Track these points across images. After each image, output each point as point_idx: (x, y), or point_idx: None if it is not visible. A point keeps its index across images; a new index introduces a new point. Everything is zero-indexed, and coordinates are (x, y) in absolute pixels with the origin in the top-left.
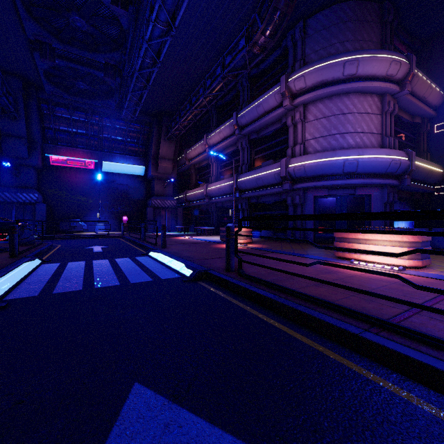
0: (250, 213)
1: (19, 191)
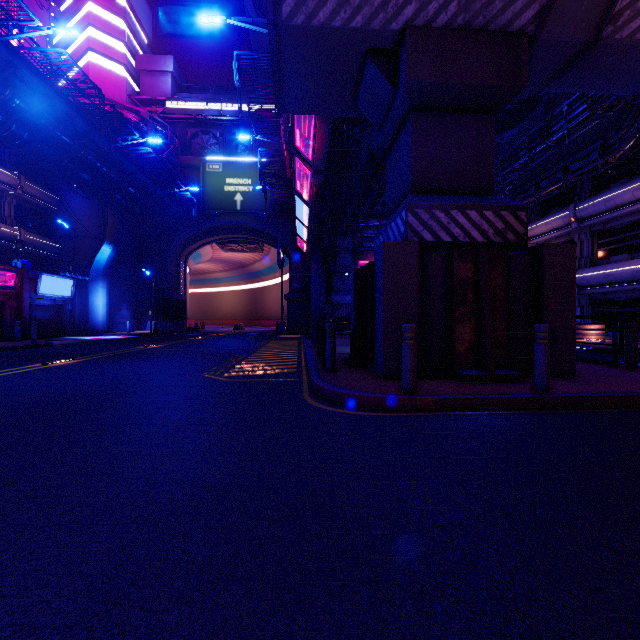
0: (591, 310)
1: (344, 294)
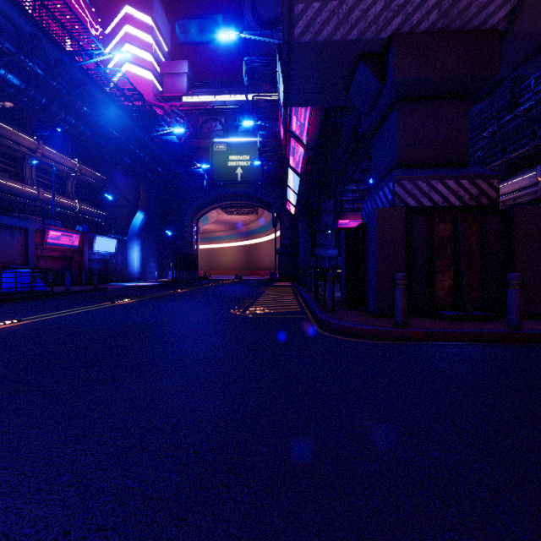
0: None
1: (327, 249)
